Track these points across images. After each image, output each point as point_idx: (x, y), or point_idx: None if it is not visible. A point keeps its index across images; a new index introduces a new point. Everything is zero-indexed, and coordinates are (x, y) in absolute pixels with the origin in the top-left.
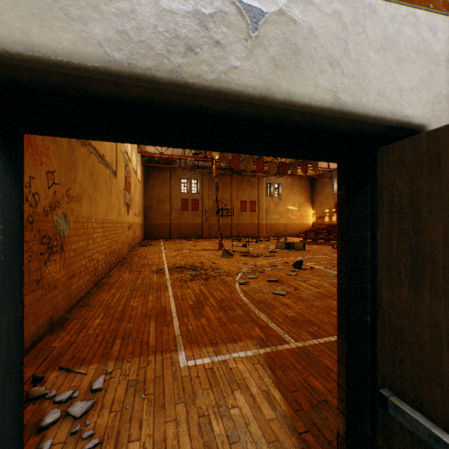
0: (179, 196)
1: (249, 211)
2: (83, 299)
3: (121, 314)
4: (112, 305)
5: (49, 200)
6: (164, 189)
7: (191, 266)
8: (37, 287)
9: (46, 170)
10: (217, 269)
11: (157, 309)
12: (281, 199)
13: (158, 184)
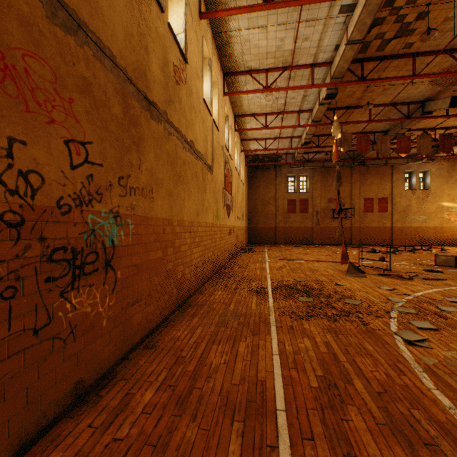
0: (285, 196)
1: (376, 211)
2: (155, 330)
3: (188, 386)
4: (183, 354)
5: (73, 187)
6: (268, 190)
7: (303, 288)
8: (36, 341)
9: (65, 137)
10: (345, 298)
11: (248, 388)
12: (429, 193)
13: (262, 185)
